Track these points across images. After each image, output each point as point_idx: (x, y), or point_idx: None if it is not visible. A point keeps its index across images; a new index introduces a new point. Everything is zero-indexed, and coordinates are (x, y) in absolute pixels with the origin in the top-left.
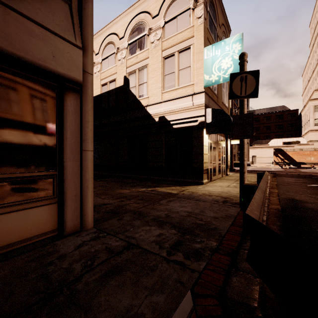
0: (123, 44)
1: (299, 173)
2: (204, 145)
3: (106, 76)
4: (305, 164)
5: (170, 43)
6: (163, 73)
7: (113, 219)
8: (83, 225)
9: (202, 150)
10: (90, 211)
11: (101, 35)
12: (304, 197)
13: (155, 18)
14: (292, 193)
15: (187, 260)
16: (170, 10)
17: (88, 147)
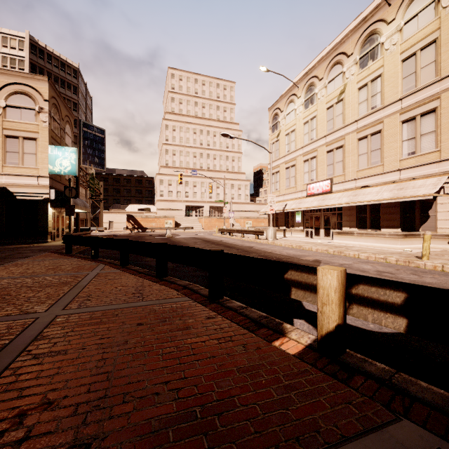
0: None
1: (134, 235)
2: (49, 215)
3: None
4: (148, 228)
5: (13, 126)
6: (4, 148)
7: None
8: None
9: (47, 218)
10: None
11: None
12: None
13: None
14: None
15: (46, 251)
16: (14, 98)
17: None
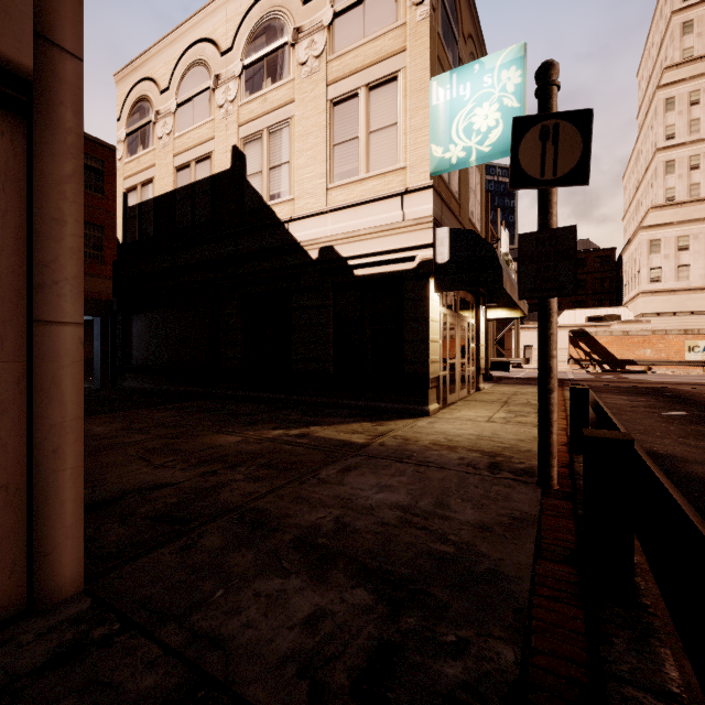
0: (230, 68)
1: (630, 384)
2: (432, 320)
3: (188, 145)
4: (635, 363)
5: (347, 67)
6: (329, 139)
7: (163, 550)
8: (38, 591)
9: (427, 331)
10: (70, 536)
11: (174, 42)
12: (674, 446)
13: (311, 2)
14: (641, 434)
15: None
16: None
17: (61, 311)
